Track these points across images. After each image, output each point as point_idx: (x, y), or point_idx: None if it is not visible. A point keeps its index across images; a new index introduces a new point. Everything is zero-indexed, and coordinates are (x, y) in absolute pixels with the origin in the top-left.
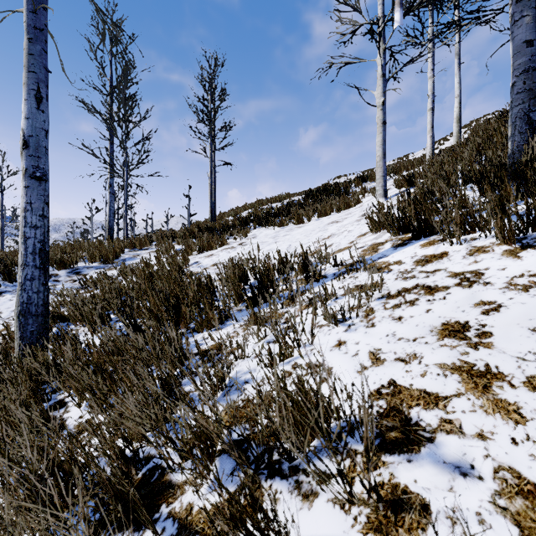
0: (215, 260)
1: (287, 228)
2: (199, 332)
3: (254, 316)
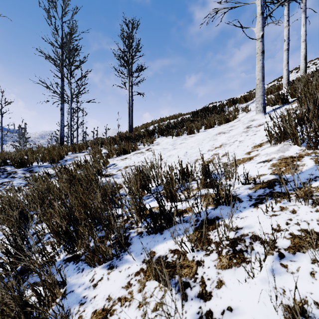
0: (127, 162)
1: (182, 137)
2: (91, 266)
3: (154, 270)
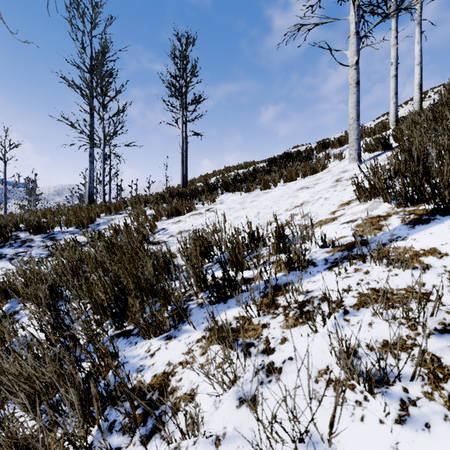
0: (182, 226)
1: (254, 193)
2: (146, 339)
3: (217, 332)
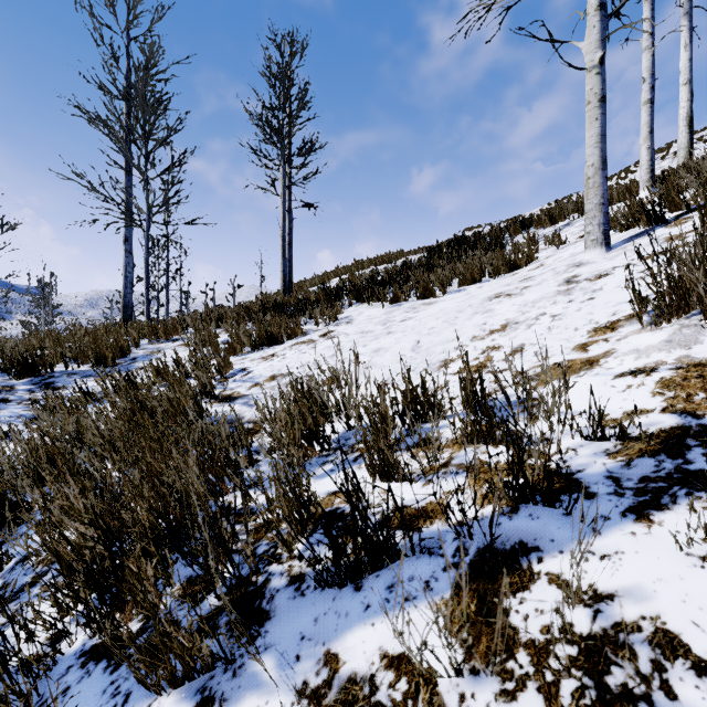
0: (276, 366)
1: (406, 305)
2: (150, 691)
3: None
